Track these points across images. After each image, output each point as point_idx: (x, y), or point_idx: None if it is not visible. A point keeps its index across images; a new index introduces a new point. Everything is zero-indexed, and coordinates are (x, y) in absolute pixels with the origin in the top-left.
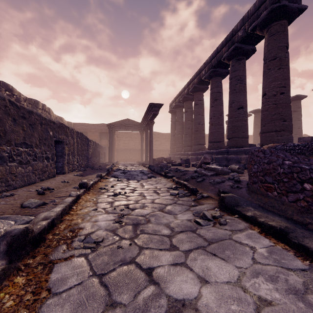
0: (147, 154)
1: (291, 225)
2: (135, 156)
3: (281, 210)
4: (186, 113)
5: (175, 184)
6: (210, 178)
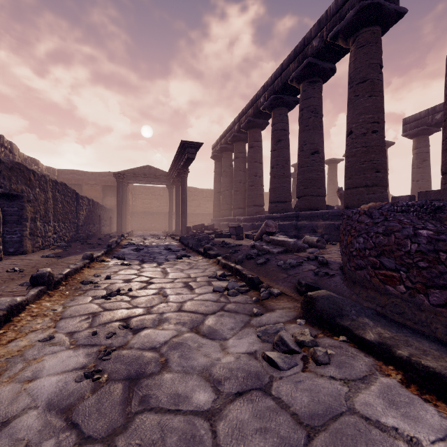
0: (179, 220)
1: None
2: (160, 223)
3: (420, 322)
4: (236, 160)
5: (221, 268)
6: (277, 258)
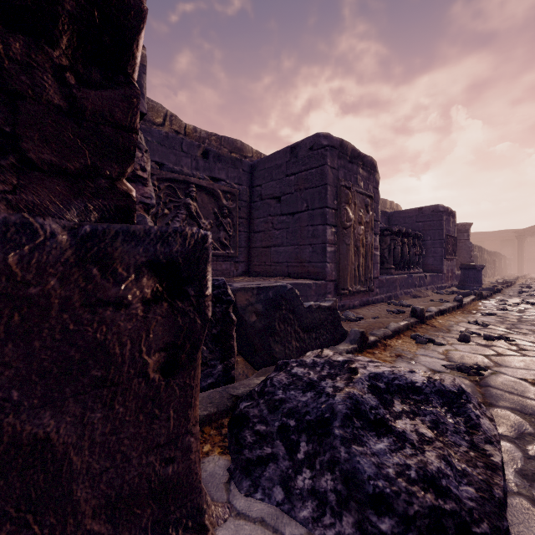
0: None
1: None
2: None
3: None
4: None
5: None
6: None
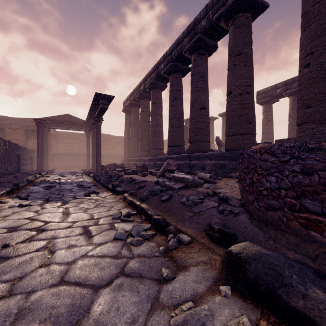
0: (95, 160)
1: None
2: (79, 163)
3: None
4: (142, 113)
5: (127, 205)
6: (179, 194)
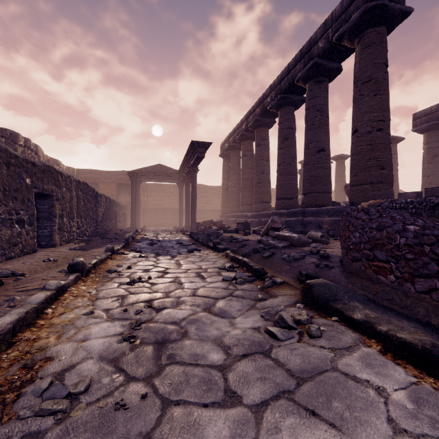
0: (189, 216)
1: (435, 337)
2: (170, 219)
3: (406, 306)
4: (244, 158)
5: (229, 261)
6: (282, 252)
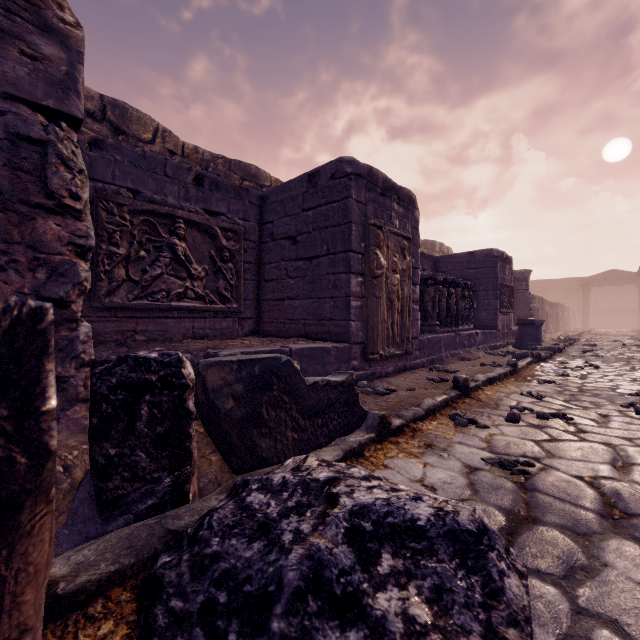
0: None
1: None
2: (629, 321)
3: None
4: None
5: None
6: None
